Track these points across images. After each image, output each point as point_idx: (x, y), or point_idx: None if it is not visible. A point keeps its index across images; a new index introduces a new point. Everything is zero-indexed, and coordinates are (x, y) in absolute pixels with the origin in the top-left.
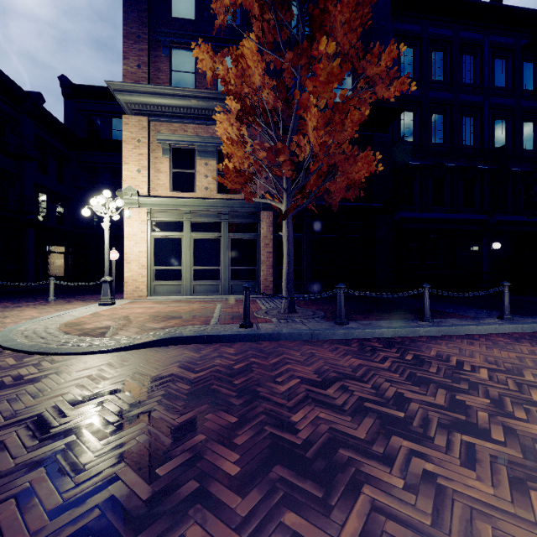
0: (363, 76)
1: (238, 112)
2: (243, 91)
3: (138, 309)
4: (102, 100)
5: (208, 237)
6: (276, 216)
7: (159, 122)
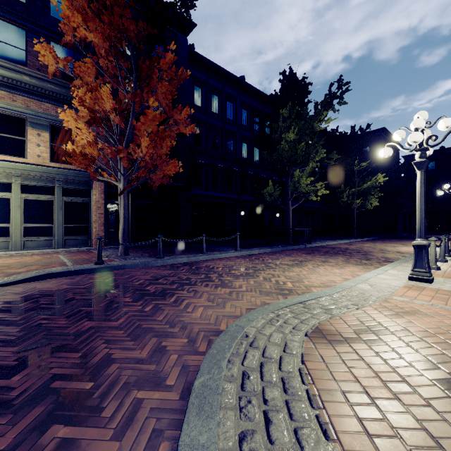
0: (172, 119)
1: (90, 119)
2: (95, 108)
3: None
4: None
5: (40, 199)
6: (107, 186)
7: None
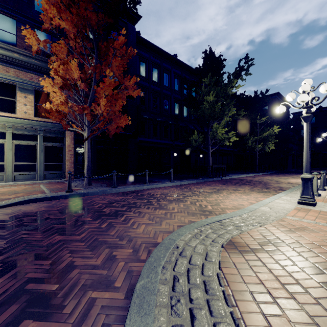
0: (124, 85)
1: (62, 85)
2: (66, 77)
3: None
4: None
5: (27, 144)
6: (76, 134)
7: None
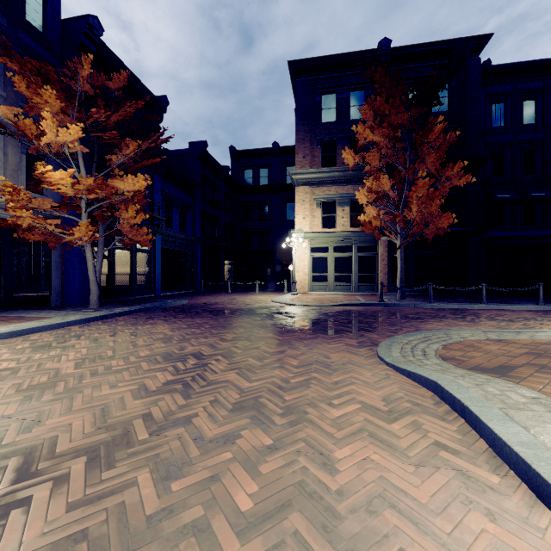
0: (444, 176)
1: (375, 198)
2: (378, 190)
3: (314, 296)
4: (254, 157)
5: (344, 256)
6: (389, 240)
7: (314, 187)
